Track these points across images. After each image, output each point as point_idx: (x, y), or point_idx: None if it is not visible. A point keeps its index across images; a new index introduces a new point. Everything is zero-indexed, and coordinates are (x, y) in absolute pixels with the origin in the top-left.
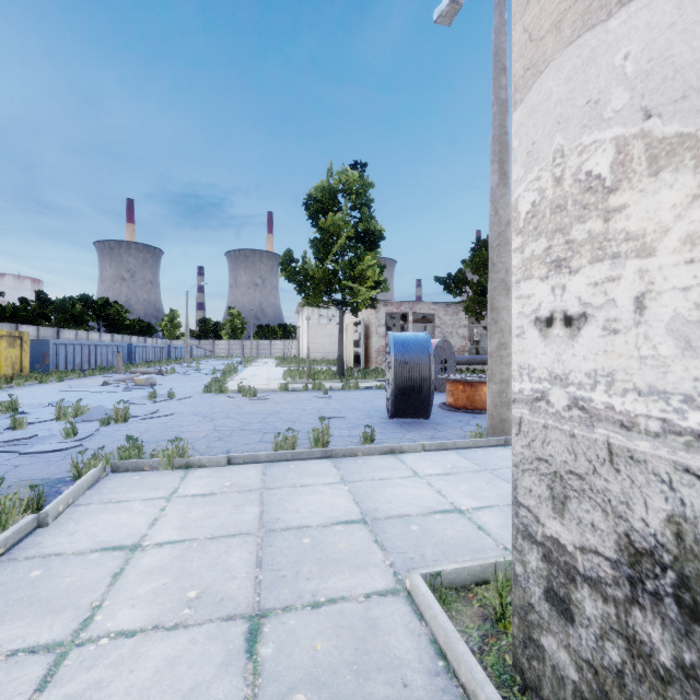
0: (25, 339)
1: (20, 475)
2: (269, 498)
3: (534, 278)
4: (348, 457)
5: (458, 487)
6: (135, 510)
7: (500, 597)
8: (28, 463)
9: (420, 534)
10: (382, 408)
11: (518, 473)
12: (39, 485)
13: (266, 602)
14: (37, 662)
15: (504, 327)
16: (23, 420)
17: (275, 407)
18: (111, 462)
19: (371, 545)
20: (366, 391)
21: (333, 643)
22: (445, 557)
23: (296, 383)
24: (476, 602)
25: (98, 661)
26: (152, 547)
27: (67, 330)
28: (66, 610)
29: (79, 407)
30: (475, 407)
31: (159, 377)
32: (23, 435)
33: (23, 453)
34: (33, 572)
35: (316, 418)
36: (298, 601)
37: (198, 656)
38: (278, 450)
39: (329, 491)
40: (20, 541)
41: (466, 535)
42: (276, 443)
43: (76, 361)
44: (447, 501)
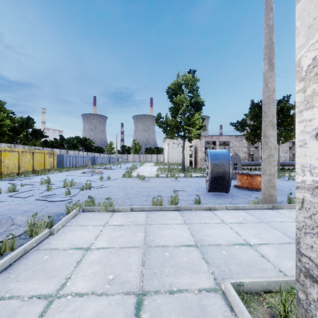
0: (55, 154)
1: (47, 210)
2: (149, 229)
3: (315, 107)
4: (187, 211)
5: (247, 230)
6: (89, 230)
7: (283, 306)
8: (51, 205)
9: (227, 256)
10: (203, 186)
11: (301, 234)
12: (53, 215)
13: (146, 286)
14: (40, 303)
15: (271, 146)
16: (51, 187)
17: (153, 184)
18: (82, 207)
19: (200, 260)
20: (196, 178)
21: (181, 317)
22: (243, 272)
23: (163, 174)
24: (265, 304)
25: (65, 308)
26: (95, 249)
27: (70, 151)
28: (55, 278)
29: (72, 182)
30: (253, 187)
31: (104, 170)
32: (50, 193)
33: (49, 201)
34: (45, 256)
35: (172, 190)
36: (162, 288)
37: (111, 313)
38: (153, 205)
39: (178, 228)
40: (42, 241)
41: (255, 259)
42: (152, 202)
43: (73, 163)
44: (242, 238)
